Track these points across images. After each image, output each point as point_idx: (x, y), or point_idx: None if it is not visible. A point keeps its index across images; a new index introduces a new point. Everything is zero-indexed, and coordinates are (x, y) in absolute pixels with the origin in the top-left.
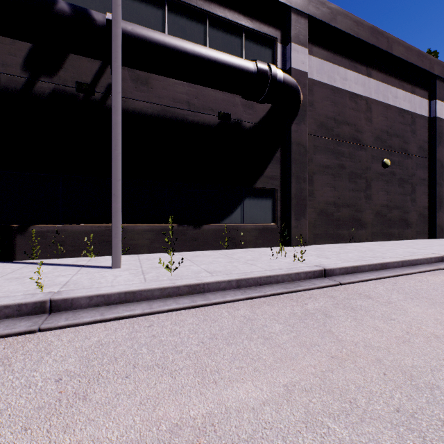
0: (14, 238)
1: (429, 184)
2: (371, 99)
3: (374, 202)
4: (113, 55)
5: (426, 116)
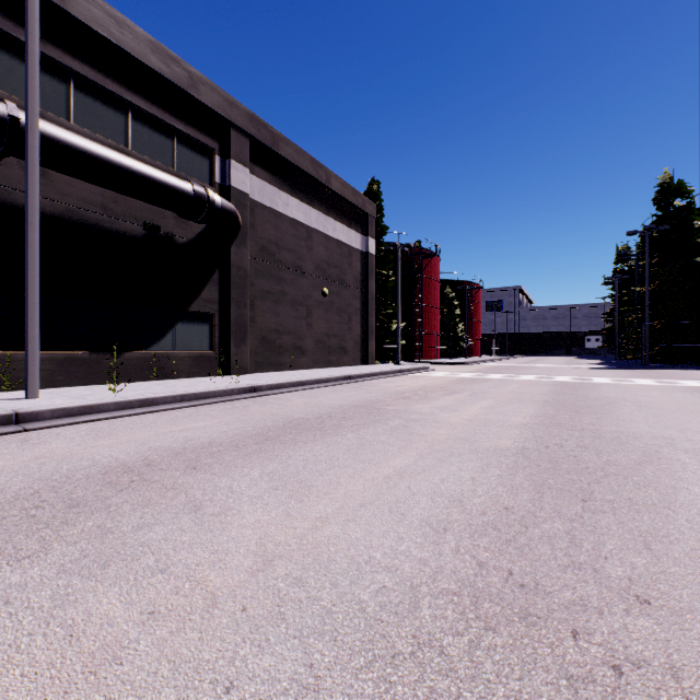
0: None
1: (364, 314)
2: (312, 228)
3: (316, 330)
4: (30, 168)
5: (361, 251)
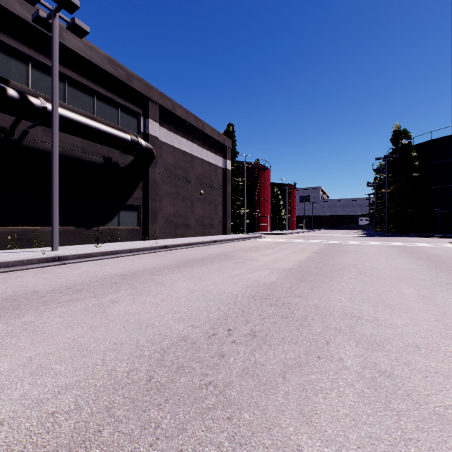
0: None
1: (224, 205)
2: (194, 155)
3: (196, 214)
4: (54, 134)
5: (222, 168)
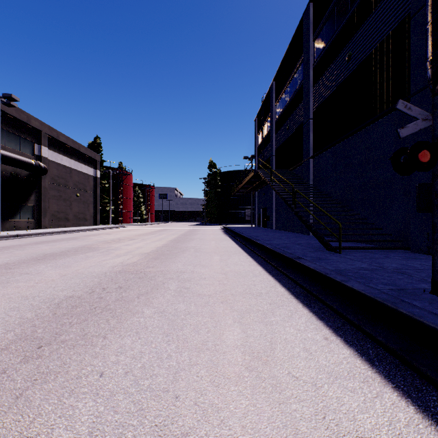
0: None
1: (95, 203)
2: (72, 168)
3: (74, 211)
4: None
5: (94, 176)
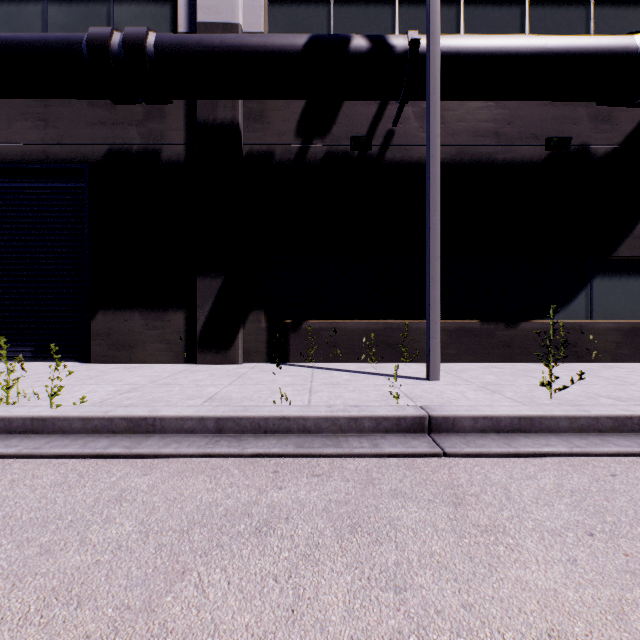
0: (287, 336)
1: None
2: None
3: None
4: (430, 85)
5: None
